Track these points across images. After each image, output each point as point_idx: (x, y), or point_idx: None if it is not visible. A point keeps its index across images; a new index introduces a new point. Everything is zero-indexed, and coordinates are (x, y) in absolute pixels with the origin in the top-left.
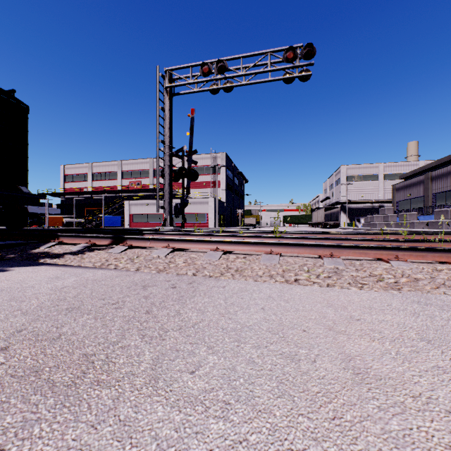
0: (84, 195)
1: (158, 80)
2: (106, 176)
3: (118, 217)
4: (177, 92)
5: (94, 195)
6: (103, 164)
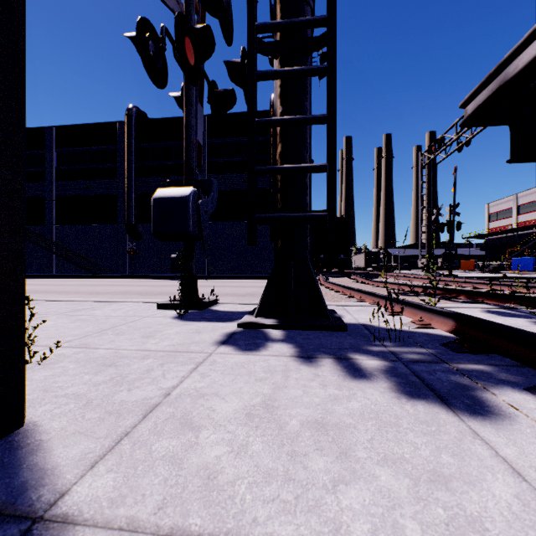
0: (508, 234)
1: (419, 163)
2: (533, 206)
3: (529, 259)
4: (436, 163)
5: (518, 232)
6: (530, 192)
